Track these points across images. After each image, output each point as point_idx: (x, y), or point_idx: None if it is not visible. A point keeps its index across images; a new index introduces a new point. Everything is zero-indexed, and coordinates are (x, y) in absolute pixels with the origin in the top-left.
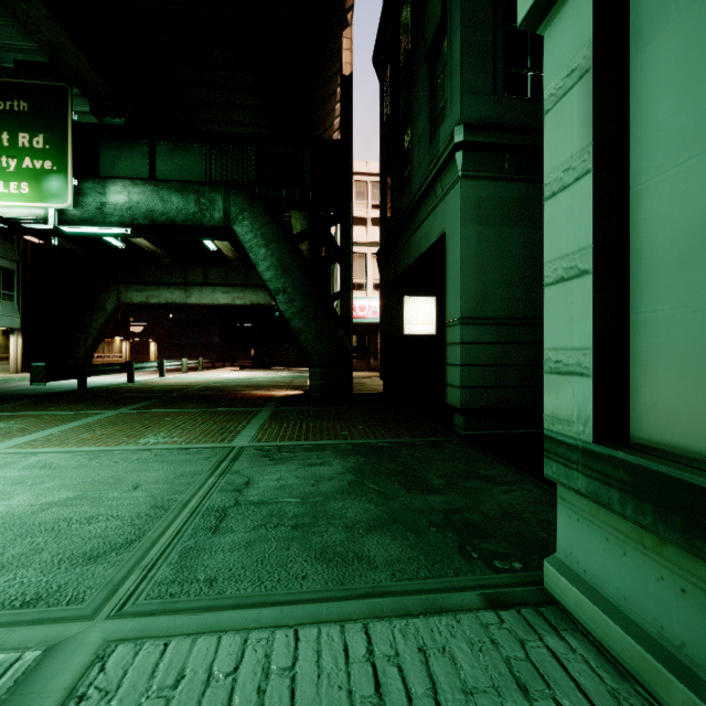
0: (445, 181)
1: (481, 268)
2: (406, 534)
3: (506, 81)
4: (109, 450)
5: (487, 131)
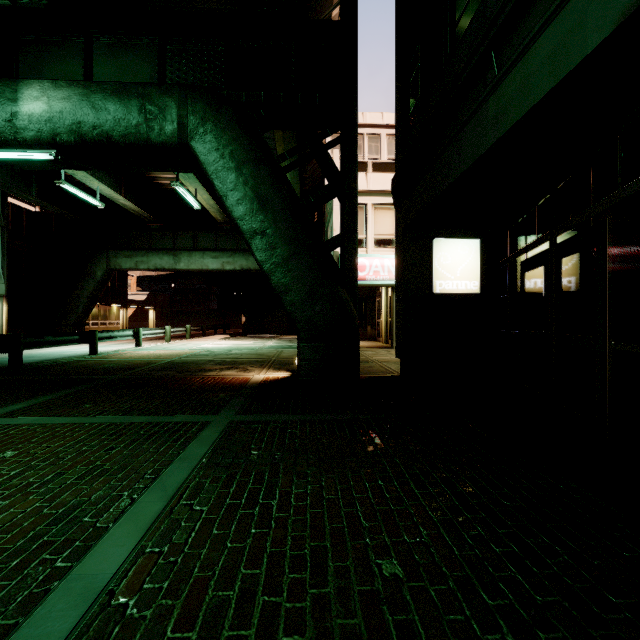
0: None
1: None
2: None
3: None
4: None
5: None
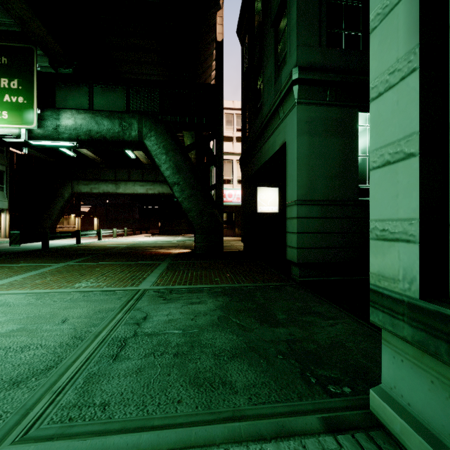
0: (285, 107)
1: (310, 166)
2: (260, 361)
3: (328, 37)
4: (52, 292)
5: (314, 71)
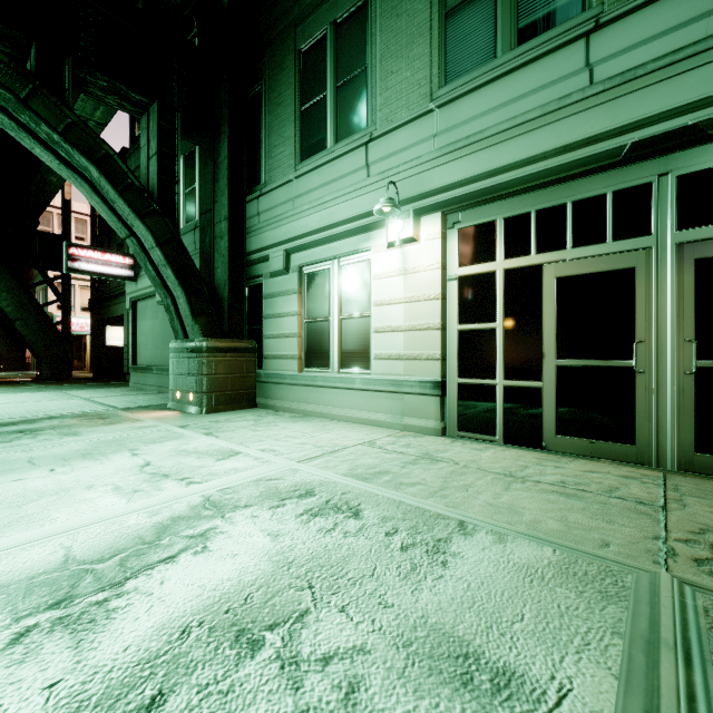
0: (123, 298)
1: None
2: (107, 387)
3: None
4: None
5: None
